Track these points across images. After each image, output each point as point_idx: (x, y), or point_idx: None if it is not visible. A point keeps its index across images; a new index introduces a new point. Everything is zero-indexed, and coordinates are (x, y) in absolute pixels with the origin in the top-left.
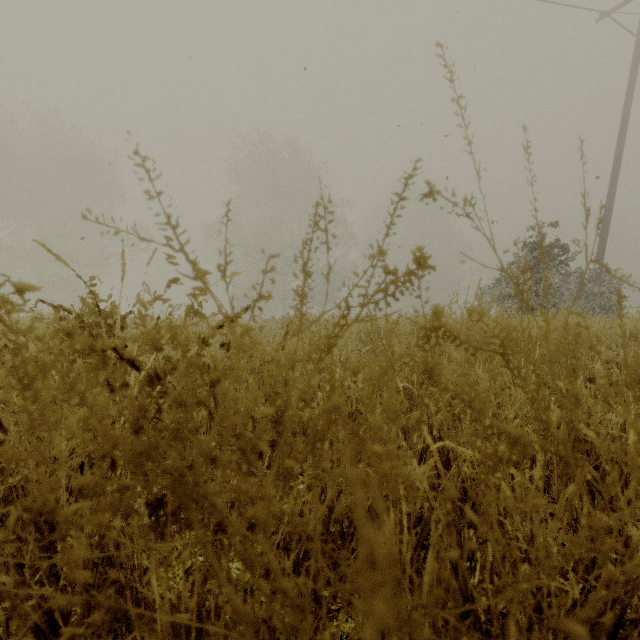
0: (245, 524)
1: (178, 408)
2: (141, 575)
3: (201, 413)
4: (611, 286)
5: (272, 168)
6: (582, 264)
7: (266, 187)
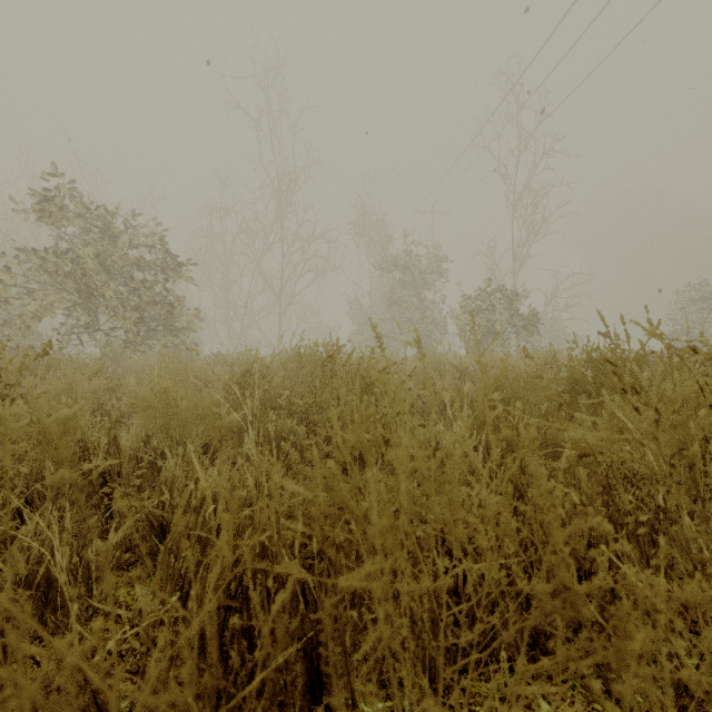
0: None
1: None
2: None
3: None
4: None
5: None
6: None
7: None
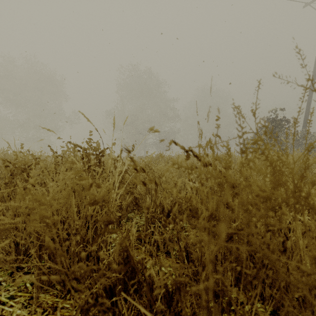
0: (165, 250)
1: (131, 194)
2: (143, 268)
3: (129, 199)
4: (311, 140)
5: (139, 83)
6: (293, 129)
7: (136, 92)
